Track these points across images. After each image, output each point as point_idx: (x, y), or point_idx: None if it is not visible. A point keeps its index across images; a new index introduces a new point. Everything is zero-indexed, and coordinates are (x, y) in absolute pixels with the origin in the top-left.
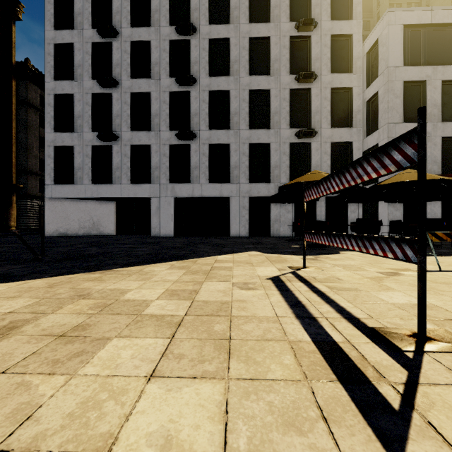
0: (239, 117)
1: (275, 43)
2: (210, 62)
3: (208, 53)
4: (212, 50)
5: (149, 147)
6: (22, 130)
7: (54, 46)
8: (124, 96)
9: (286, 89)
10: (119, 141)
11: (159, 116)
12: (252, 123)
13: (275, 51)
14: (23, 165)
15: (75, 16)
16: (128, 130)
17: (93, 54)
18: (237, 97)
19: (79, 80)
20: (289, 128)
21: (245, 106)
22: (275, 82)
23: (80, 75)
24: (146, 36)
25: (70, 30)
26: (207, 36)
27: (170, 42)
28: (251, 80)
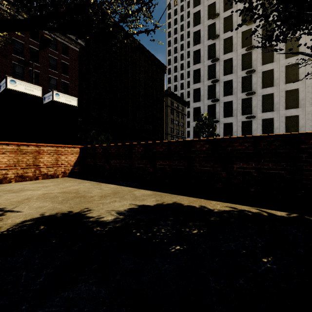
0: (279, 105)
1: (302, 64)
2: (262, 81)
3: (261, 78)
4: (263, 76)
5: (231, 123)
6: (166, 117)
7: (193, 90)
8: (221, 104)
9: (309, 86)
10: (218, 122)
11: (237, 110)
12: (287, 106)
13: (302, 69)
14: (166, 131)
15: (201, 77)
16: (222, 117)
17: (207, 90)
18: (278, 95)
19: (202, 101)
20: (311, 106)
21: (282, 99)
22: (301, 84)
23: (203, 99)
24: (230, 78)
25: (199, 83)
26: (261, 71)
27: (241, 77)
28: (286, 86)
